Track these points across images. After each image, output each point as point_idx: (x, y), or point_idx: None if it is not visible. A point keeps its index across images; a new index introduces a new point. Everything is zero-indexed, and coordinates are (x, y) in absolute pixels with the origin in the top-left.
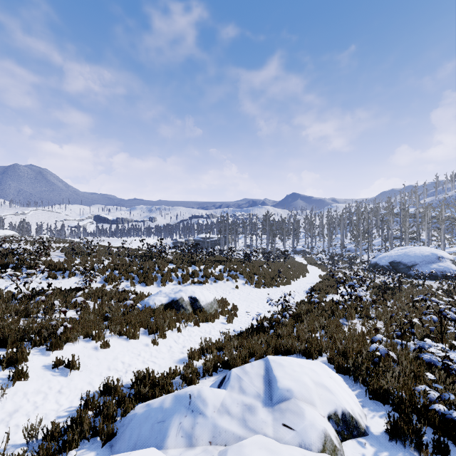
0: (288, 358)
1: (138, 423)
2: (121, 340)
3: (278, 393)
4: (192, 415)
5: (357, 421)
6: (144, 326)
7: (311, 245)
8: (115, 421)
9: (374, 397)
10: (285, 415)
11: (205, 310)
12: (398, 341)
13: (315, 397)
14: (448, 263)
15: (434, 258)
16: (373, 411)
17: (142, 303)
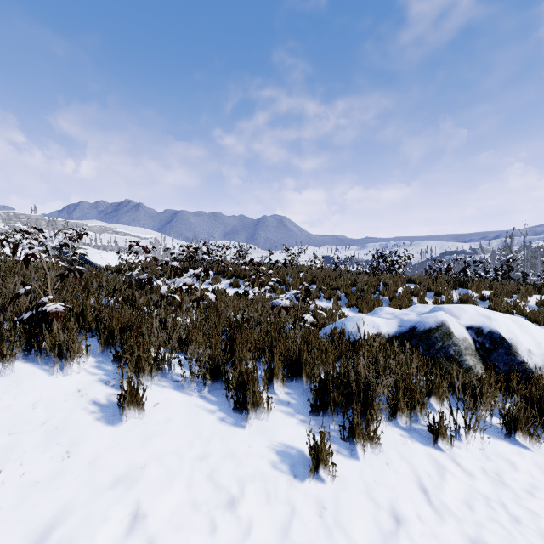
0: None
1: None
2: (208, 402)
3: None
4: None
5: None
6: (306, 380)
7: None
8: None
9: None
10: None
11: None
12: None
13: None
14: None
15: None
16: None
17: (330, 325)
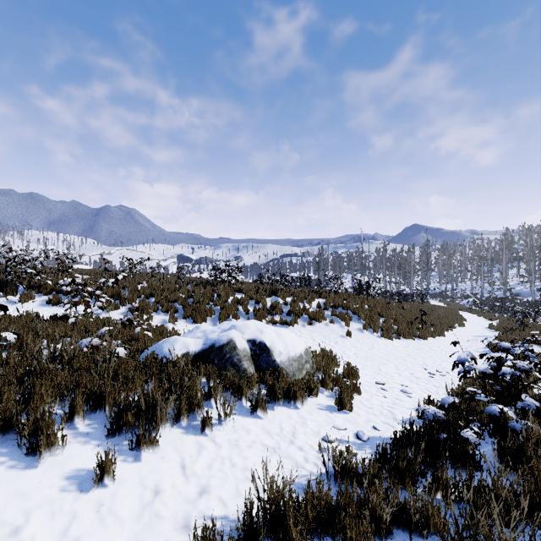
0: None
1: None
2: None
3: None
4: None
5: None
6: (108, 409)
7: (452, 286)
8: None
9: None
10: None
11: (285, 373)
12: None
13: None
14: None
15: None
16: None
17: (151, 348)
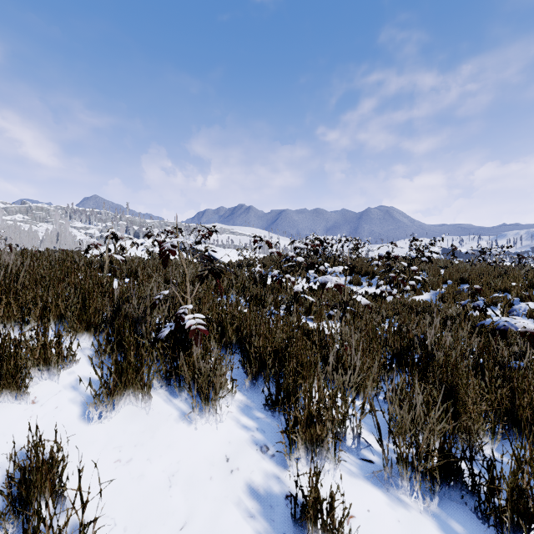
0: None
1: None
2: None
3: None
4: None
5: None
6: None
7: None
8: None
9: None
10: None
11: None
12: None
13: None
14: None
15: None
16: None
17: None
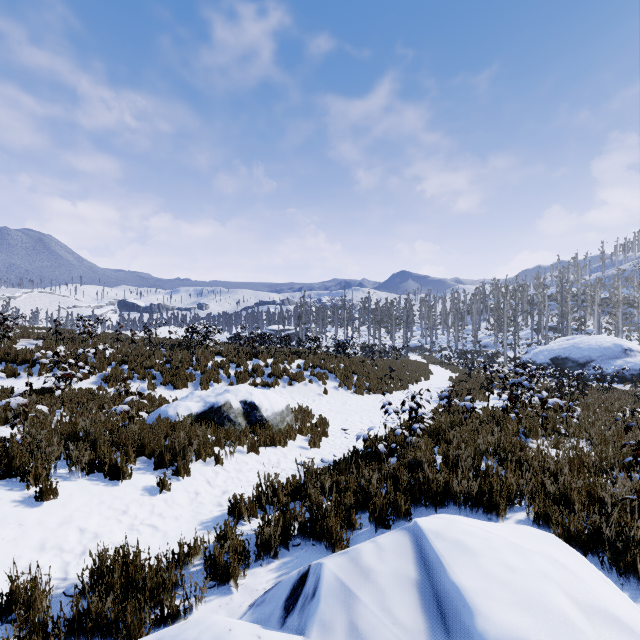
0: (473, 525)
1: None
2: (90, 481)
3: None
4: None
5: None
6: (148, 453)
7: (431, 339)
8: None
9: None
10: None
11: (270, 425)
12: (634, 476)
13: None
14: (639, 359)
15: (619, 351)
16: None
17: (155, 412)
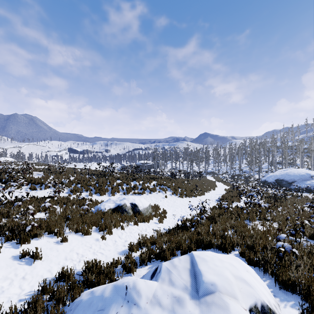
0: (210, 254)
1: (82, 309)
2: (77, 235)
3: (204, 287)
4: (128, 305)
5: (274, 313)
6: (96, 225)
7: (218, 168)
8: (65, 305)
9: (283, 288)
10: (211, 308)
11: (142, 213)
12: (292, 238)
13: (237, 291)
14: None
15: (308, 176)
16: (284, 301)
17: (95, 207)
